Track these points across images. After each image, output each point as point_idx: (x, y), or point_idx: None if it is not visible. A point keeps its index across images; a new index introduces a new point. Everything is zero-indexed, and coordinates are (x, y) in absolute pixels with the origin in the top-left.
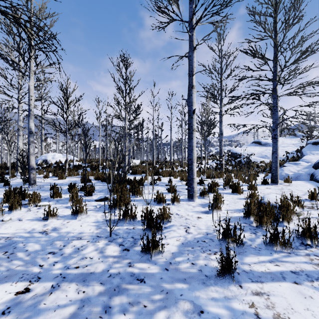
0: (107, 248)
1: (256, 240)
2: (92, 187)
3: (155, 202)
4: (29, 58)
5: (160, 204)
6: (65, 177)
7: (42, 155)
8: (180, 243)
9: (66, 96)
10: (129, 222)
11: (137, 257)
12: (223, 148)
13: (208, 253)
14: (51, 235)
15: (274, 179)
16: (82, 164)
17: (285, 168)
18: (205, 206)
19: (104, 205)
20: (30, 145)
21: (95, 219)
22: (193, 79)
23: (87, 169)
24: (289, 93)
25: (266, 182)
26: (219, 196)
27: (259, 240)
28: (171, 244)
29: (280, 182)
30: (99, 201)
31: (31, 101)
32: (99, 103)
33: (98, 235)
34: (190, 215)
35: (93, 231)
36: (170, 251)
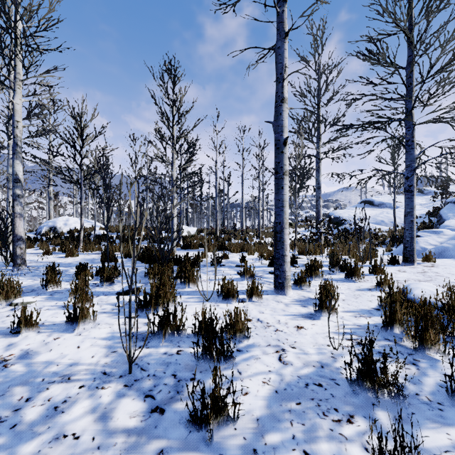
0: (117, 406)
1: (423, 381)
2: (115, 270)
3: (219, 296)
4: (12, 58)
5: (228, 300)
6: (77, 254)
7: (48, 220)
8: (271, 390)
9: (79, 126)
10: (170, 338)
11: (180, 434)
12: (321, 209)
13: (334, 420)
14: (12, 369)
15: (408, 256)
16: (110, 234)
17: (421, 239)
18: (306, 303)
19: (119, 310)
20: (15, 202)
21: (109, 332)
22: (284, 88)
23: (116, 240)
24: (431, 121)
25: (395, 261)
26: (329, 286)
27: (431, 382)
28: (252, 393)
29: (417, 261)
30: (124, 295)
31: (17, 129)
32: (135, 142)
33: (107, 370)
34: (282, 322)
35: (98, 359)
36: (251, 413)
